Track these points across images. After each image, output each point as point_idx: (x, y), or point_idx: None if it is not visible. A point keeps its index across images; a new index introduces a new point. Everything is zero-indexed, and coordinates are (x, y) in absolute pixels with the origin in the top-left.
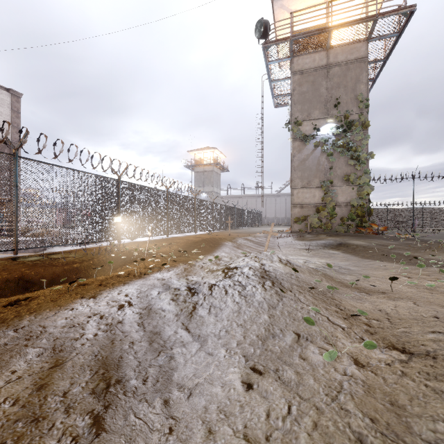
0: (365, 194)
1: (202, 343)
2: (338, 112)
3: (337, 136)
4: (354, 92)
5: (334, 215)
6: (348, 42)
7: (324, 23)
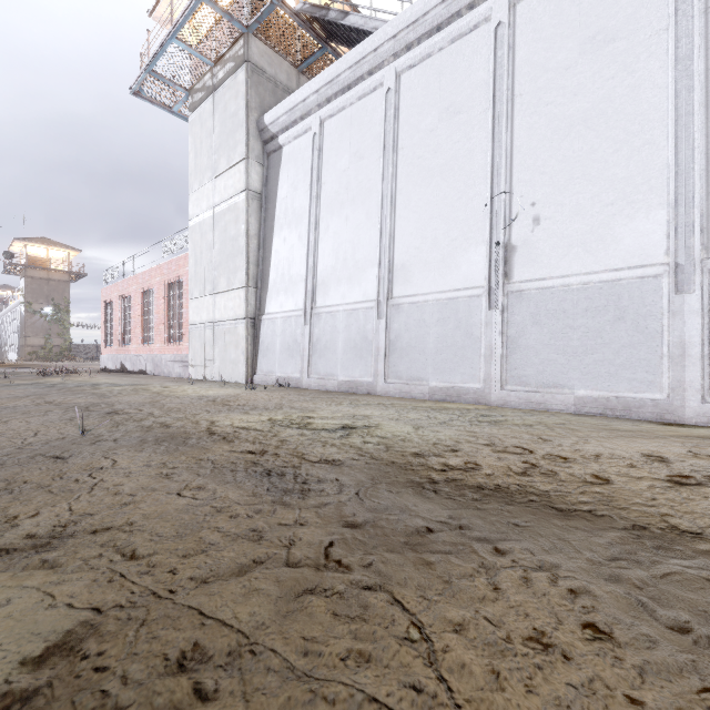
0: (68, 342)
1: None
2: (54, 303)
3: (54, 314)
4: (63, 295)
5: (52, 351)
6: (60, 272)
7: (47, 265)
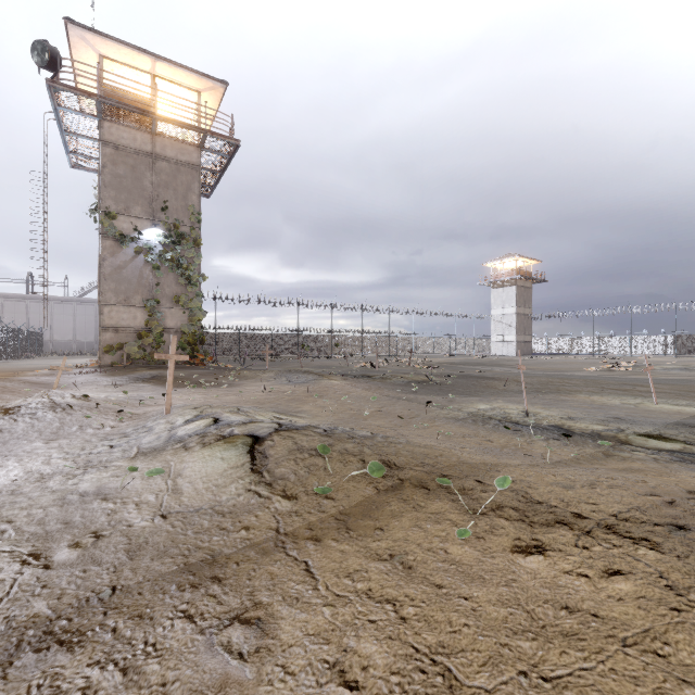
0: (197, 320)
1: (5, 442)
2: (167, 217)
3: (166, 246)
4: (186, 201)
5: (162, 343)
6: (179, 139)
7: (147, 105)
